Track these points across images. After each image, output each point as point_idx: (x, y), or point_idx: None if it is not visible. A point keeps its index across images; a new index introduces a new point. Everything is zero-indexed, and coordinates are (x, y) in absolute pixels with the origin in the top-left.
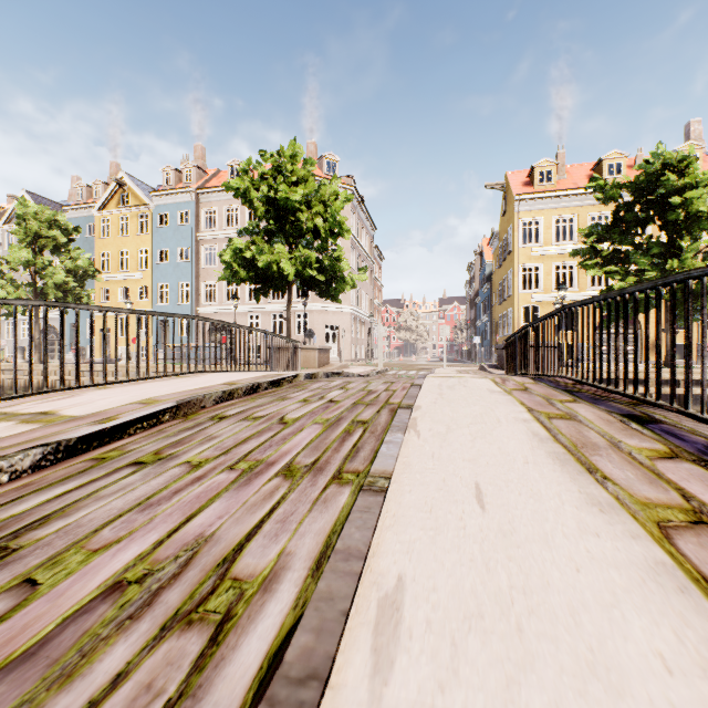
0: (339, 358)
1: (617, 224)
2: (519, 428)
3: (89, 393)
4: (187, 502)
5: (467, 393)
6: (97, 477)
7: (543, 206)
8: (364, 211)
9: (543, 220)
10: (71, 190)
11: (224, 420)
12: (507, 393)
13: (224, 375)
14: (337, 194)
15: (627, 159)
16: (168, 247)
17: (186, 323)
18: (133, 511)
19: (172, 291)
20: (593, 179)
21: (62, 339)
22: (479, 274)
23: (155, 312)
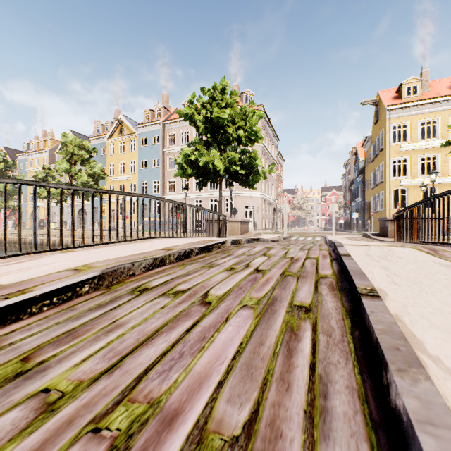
0: (253, 228)
1: None
2: None
3: (49, 256)
4: None
5: (417, 267)
6: None
7: (410, 113)
8: (271, 128)
9: (410, 123)
10: (94, 129)
11: (142, 295)
12: None
13: (167, 241)
14: (254, 112)
15: None
16: (147, 158)
17: (157, 206)
18: None
19: (149, 186)
20: None
21: (34, 211)
22: (353, 169)
23: (115, 191)
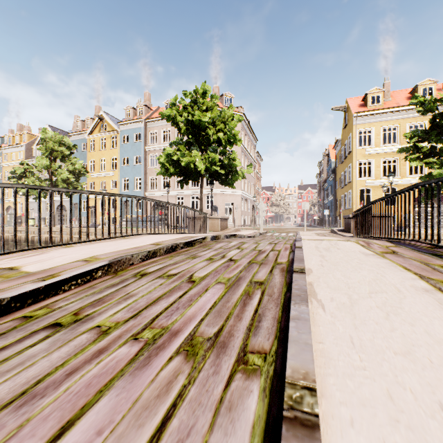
0: (233, 224)
1: (434, 128)
2: (428, 301)
3: (54, 251)
4: (73, 394)
5: (345, 255)
6: (10, 343)
7: (374, 120)
8: (249, 129)
9: (374, 130)
10: (74, 124)
11: (143, 277)
12: (380, 256)
13: (154, 237)
14: (233, 116)
15: (436, 85)
16: (128, 156)
17: (139, 202)
18: (9, 407)
19: (130, 183)
20: (415, 97)
21: (39, 211)
22: (326, 169)
23: (107, 193)
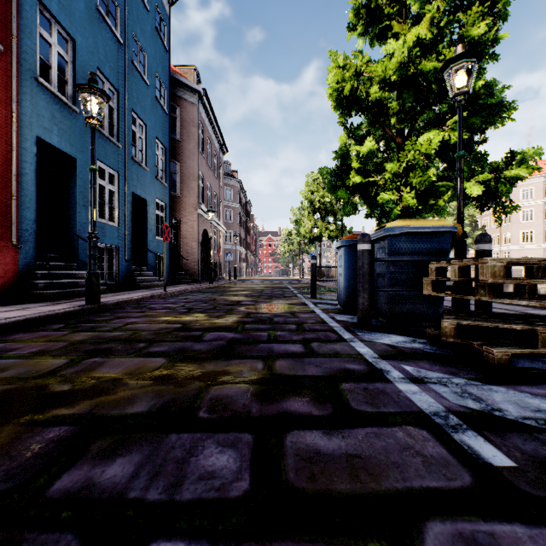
0: None
1: None
2: None
3: None
4: None
5: None
6: None
7: None
8: None
9: None
10: None
11: None
12: None
13: None
14: None
15: None
16: None
17: None
18: None
19: None
20: None
21: None
22: None
23: None
